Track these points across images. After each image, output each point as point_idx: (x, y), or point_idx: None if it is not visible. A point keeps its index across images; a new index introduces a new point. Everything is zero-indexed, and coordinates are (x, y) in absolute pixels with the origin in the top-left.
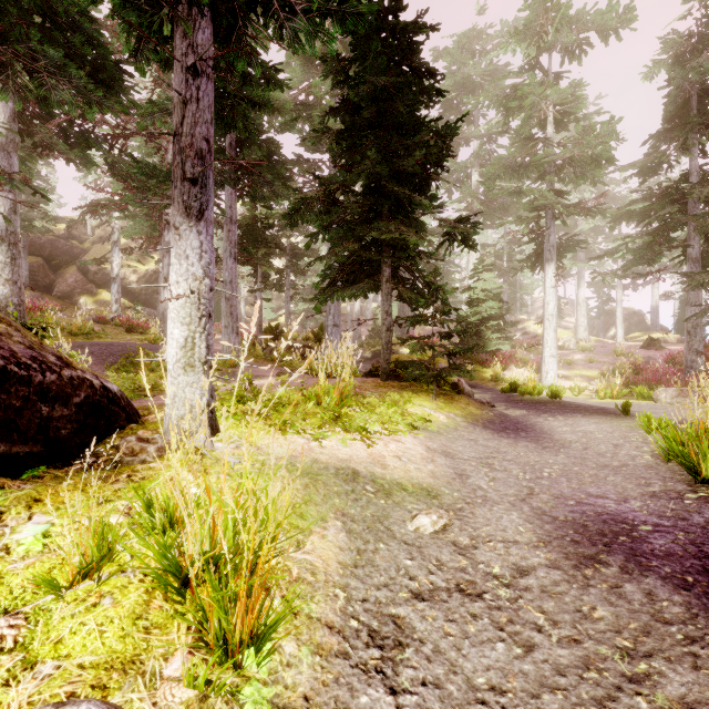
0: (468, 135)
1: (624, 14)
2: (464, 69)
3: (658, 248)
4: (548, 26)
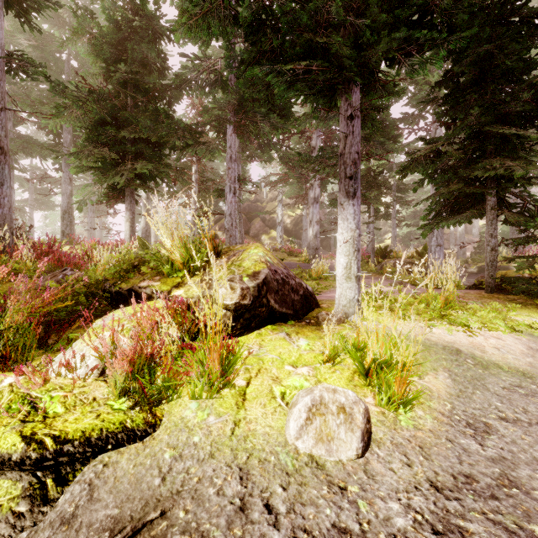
0: None
1: None
2: None
3: None
4: None
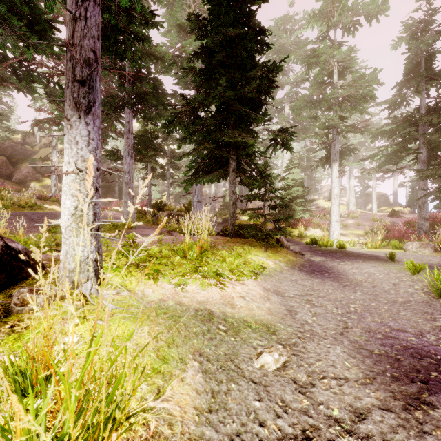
0: (282, 82)
1: (381, 6)
2: (280, 40)
3: (400, 154)
4: (334, 12)
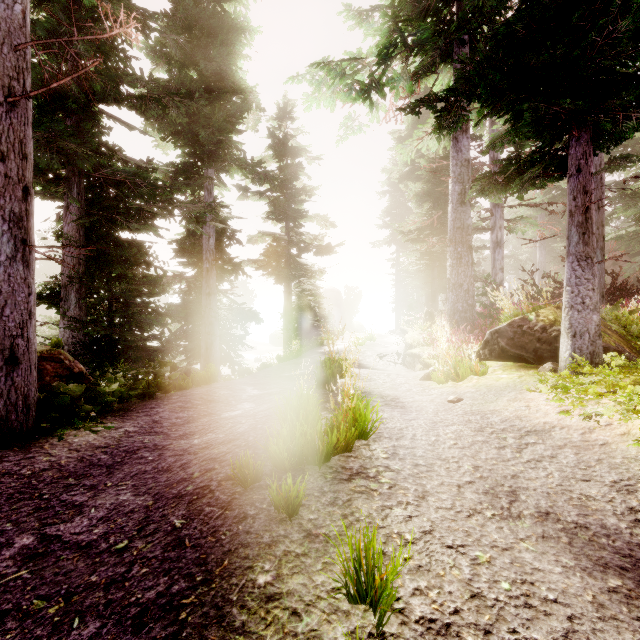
0: None
1: None
2: None
3: None
4: None
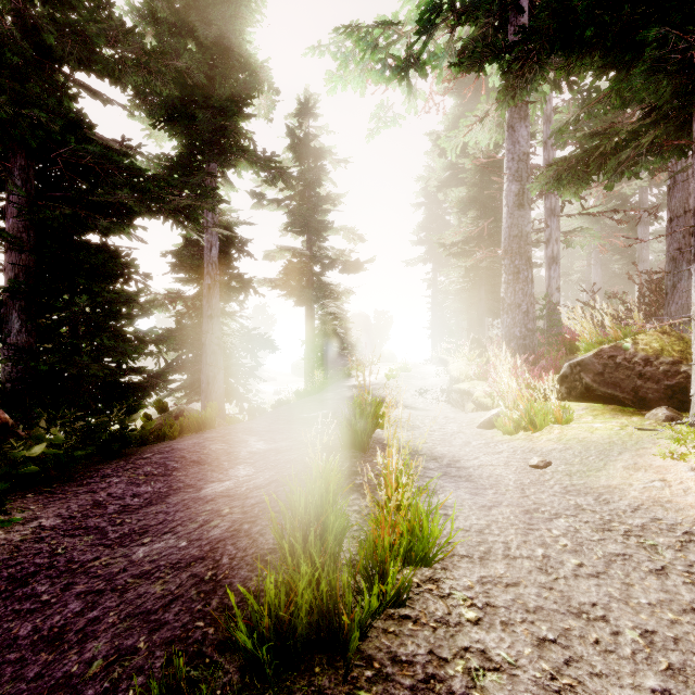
0: None
1: None
2: None
3: None
4: None
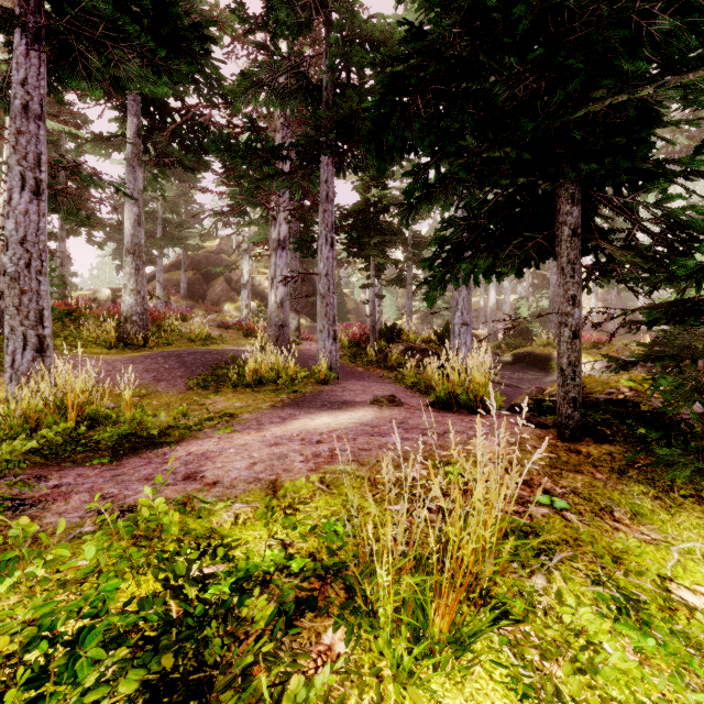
0: None
1: None
2: None
3: None
4: None
